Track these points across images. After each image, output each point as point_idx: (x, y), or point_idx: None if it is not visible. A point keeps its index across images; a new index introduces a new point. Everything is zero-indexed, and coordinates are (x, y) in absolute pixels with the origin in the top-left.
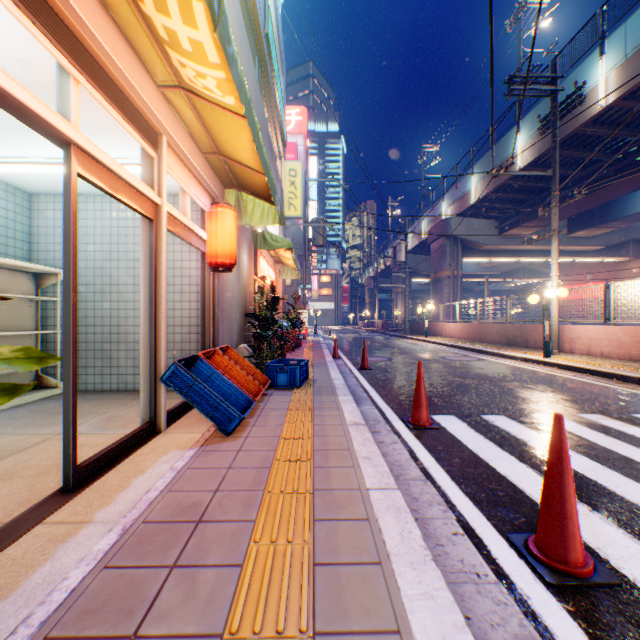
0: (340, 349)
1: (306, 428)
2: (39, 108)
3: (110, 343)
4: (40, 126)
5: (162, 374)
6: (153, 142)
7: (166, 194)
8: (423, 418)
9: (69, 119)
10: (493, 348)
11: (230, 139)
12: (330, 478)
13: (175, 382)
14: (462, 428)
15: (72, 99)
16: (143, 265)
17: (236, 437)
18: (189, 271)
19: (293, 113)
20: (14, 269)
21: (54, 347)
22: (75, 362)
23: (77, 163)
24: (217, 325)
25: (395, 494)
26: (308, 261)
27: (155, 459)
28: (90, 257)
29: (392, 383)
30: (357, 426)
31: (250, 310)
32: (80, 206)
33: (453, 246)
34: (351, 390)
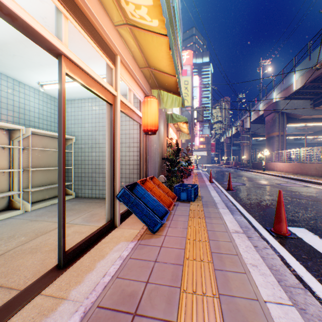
0: (212, 177)
1: (202, 232)
2: (38, 27)
3: (95, 173)
4: (42, 42)
5: (117, 193)
6: (112, 59)
7: (119, 89)
8: (283, 230)
9: (61, 40)
10: (314, 179)
11: (155, 54)
12: (229, 283)
13: (124, 199)
14: (316, 240)
15: (63, 28)
16: (107, 131)
17: (158, 235)
18: (133, 135)
19: (185, 54)
20: (53, 137)
21: (71, 175)
22: (64, 189)
23: (65, 67)
24: (147, 164)
25: (293, 313)
26: (193, 130)
27: (111, 247)
28: (86, 130)
29: (250, 200)
30: (238, 234)
31: (164, 156)
32: (82, 104)
33: (280, 117)
34: (224, 204)
